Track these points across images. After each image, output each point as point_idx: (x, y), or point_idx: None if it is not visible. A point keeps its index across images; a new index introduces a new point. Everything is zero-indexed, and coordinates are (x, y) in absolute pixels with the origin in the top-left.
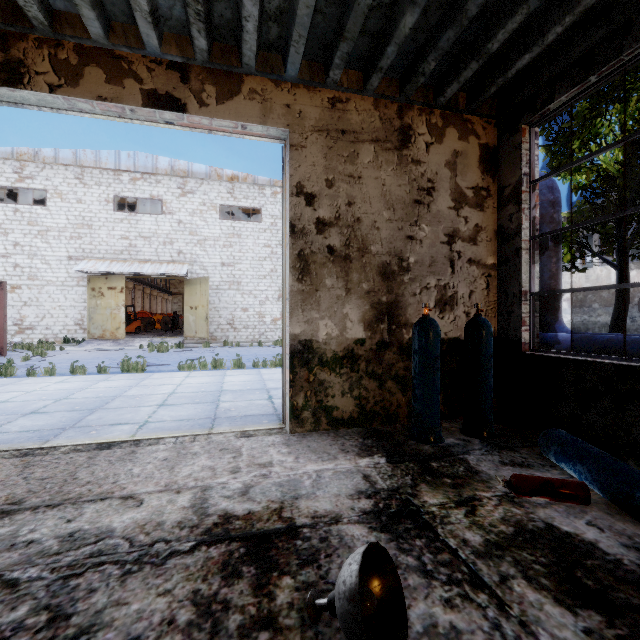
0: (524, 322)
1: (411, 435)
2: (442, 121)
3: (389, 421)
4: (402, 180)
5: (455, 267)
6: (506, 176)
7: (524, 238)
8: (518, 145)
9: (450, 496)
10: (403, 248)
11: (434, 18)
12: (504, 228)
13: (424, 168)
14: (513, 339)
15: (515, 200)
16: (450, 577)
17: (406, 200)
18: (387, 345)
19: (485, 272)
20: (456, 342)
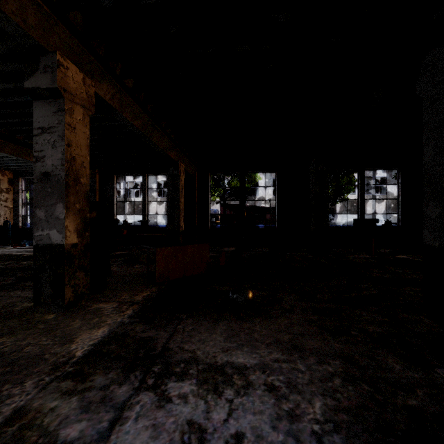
0: (20, 221)
1: None
2: None
3: None
4: None
5: (0, 208)
6: (16, 187)
7: (20, 202)
8: (19, 181)
9: (1, 248)
10: None
11: None
12: (15, 199)
13: None
14: (18, 225)
15: (18, 193)
16: (2, 250)
17: None
18: None
19: (10, 209)
20: (1, 226)
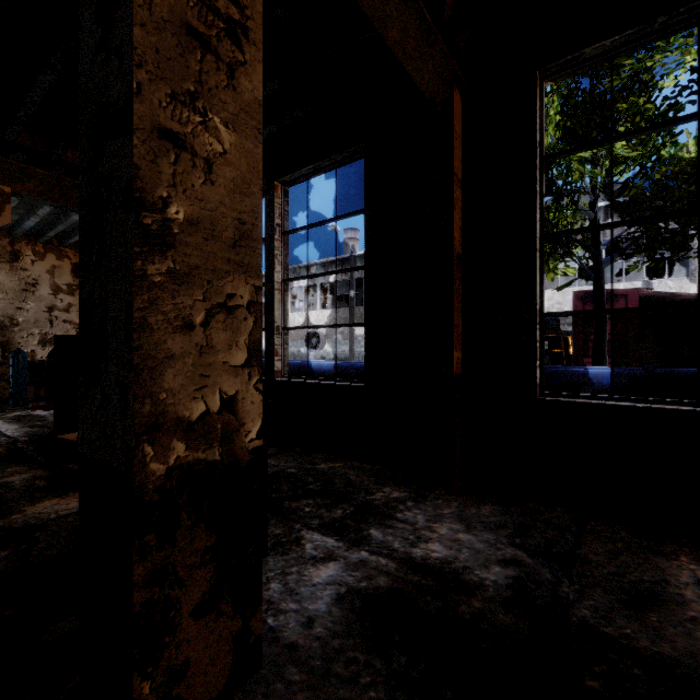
0: None
1: (9, 405)
2: (44, 250)
3: (3, 403)
4: (14, 278)
5: (54, 324)
6: None
7: None
8: None
9: None
10: (14, 313)
11: (12, 221)
12: None
13: (31, 273)
14: None
15: None
16: None
17: (17, 289)
18: (2, 364)
19: (76, 327)
20: None
